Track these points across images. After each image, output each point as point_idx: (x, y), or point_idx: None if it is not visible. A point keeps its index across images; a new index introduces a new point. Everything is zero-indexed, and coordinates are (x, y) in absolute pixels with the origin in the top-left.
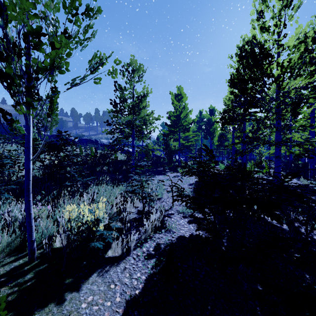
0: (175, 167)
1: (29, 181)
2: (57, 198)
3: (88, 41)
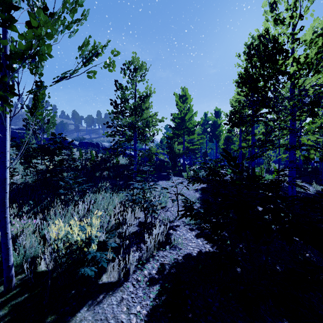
0: (179, 172)
1: (5, 194)
2: (47, 208)
3: (78, 25)
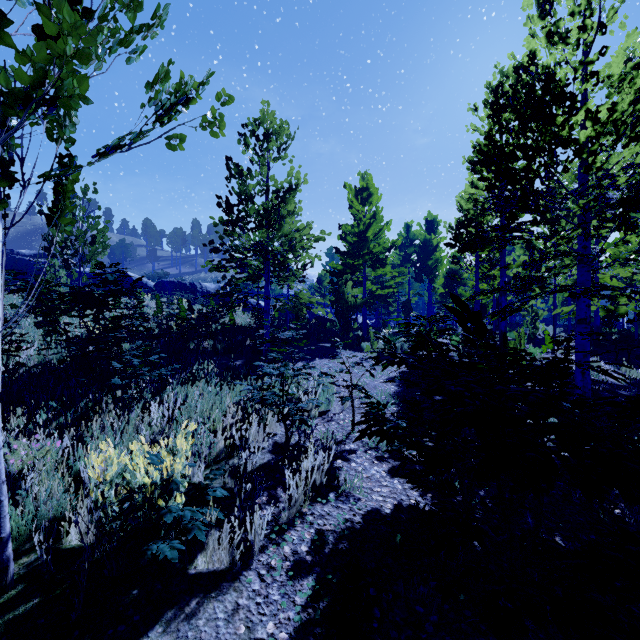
0: (355, 341)
1: None
2: (87, 417)
3: (145, 38)
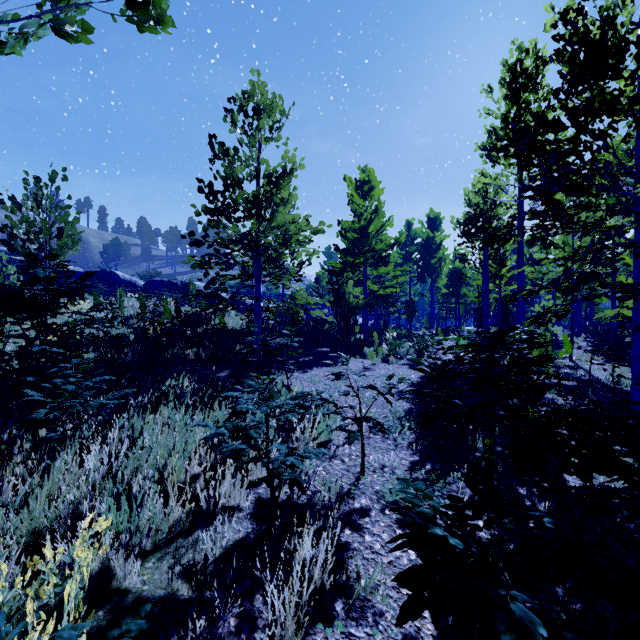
0: (357, 346)
1: None
2: None
3: None
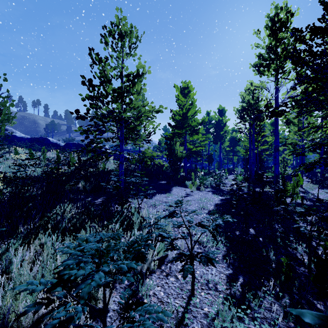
0: (181, 180)
1: None
2: None
3: None
